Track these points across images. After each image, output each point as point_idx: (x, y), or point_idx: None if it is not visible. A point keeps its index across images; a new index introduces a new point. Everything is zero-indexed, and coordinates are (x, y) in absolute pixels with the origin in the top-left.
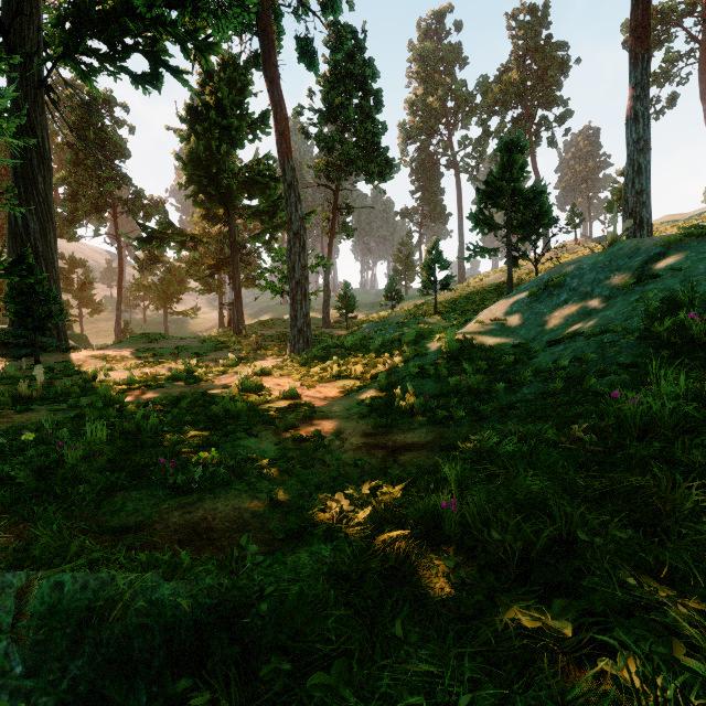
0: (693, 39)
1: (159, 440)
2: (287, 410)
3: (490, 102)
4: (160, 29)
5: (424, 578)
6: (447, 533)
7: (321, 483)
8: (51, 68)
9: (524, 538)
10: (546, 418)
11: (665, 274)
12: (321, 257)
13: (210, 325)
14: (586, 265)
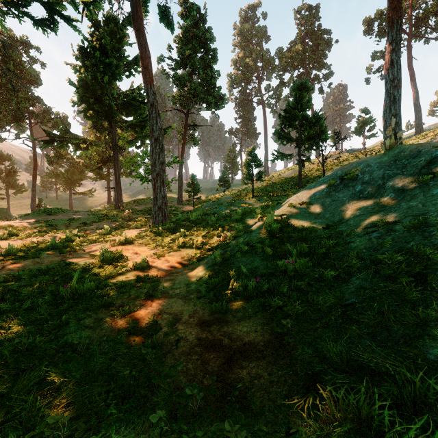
0: (404, 31)
1: None
2: (133, 285)
3: (284, 63)
4: None
5: None
6: None
7: None
8: None
9: None
10: (415, 339)
11: None
12: (175, 157)
13: (102, 202)
14: (373, 163)
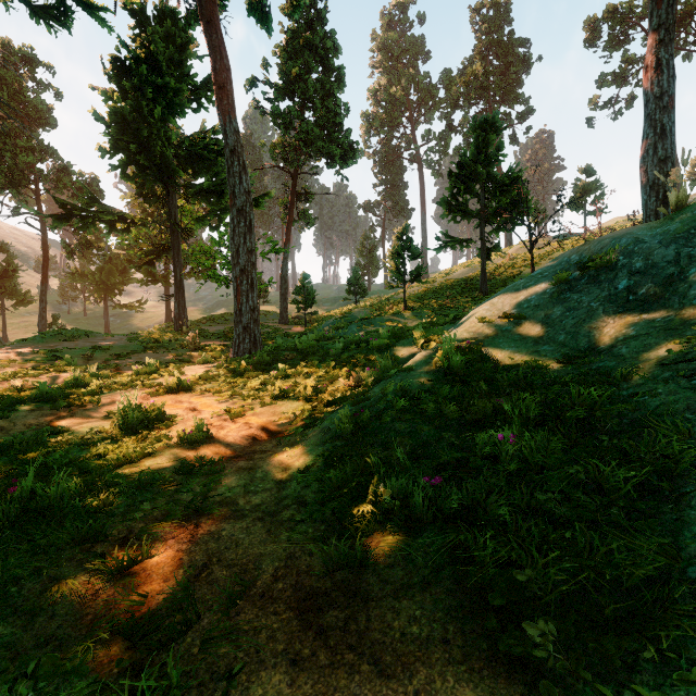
0: None
1: None
2: (168, 483)
3: (454, 94)
4: None
5: None
6: None
7: None
8: None
9: None
10: None
11: None
12: (274, 242)
13: (159, 320)
14: (647, 237)
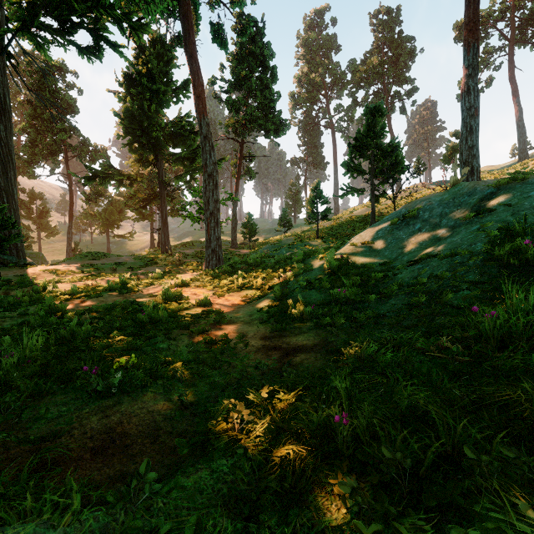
0: (504, 37)
1: (90, 345)
2: (201, 316)
3: (357, 79)
4: (101, 10)
5: (320, 496)
6: (340, 446)
7: (226, 384)
8: (11, 39)
9: (413, 454)
10: (413, 326)
11: (498, 208)
12: (230, 194)
13: (143, 246)
14: (434, 201)
